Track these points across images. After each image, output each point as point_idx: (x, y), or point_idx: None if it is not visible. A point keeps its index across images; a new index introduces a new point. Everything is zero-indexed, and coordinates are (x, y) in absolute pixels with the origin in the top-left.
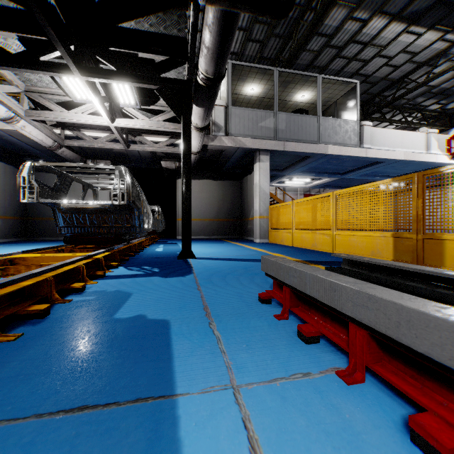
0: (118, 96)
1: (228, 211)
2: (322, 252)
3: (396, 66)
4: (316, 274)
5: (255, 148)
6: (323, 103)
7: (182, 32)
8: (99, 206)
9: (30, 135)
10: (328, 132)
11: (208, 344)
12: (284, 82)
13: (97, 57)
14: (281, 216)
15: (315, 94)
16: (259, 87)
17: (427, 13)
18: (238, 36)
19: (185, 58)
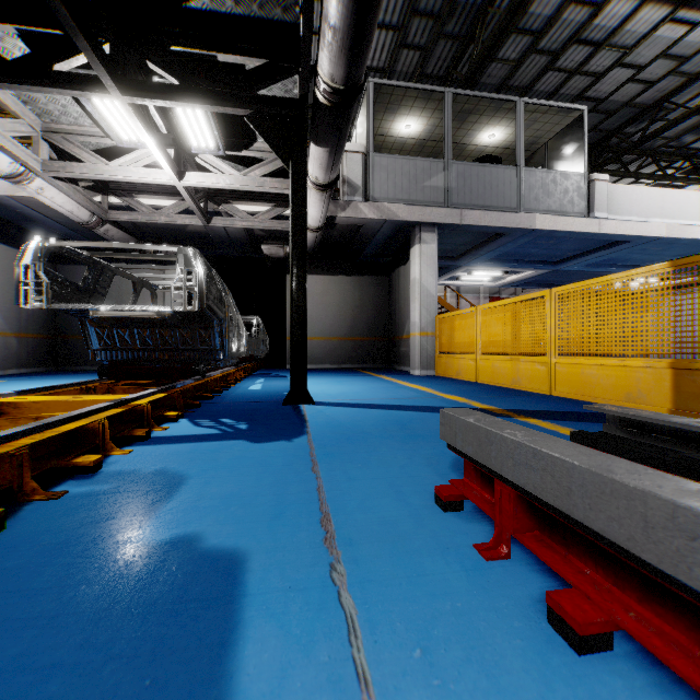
0: (187, 134)
1: (368, 325)
2: (531, 394)
3: (650, 81)
4: (610, 475)
5: (412, 221)
6: (525, 147)
7: (290, 13)
8: (153, 314)
9: (53, 203)
10: (534, 192)
11: (326, 643)
12: (461, 113)
13: (148, 62)
14: (456, 332)
15: (512, 132)
16: (420, 122)
17: None
18: (385, 40)
19: (296, 62)
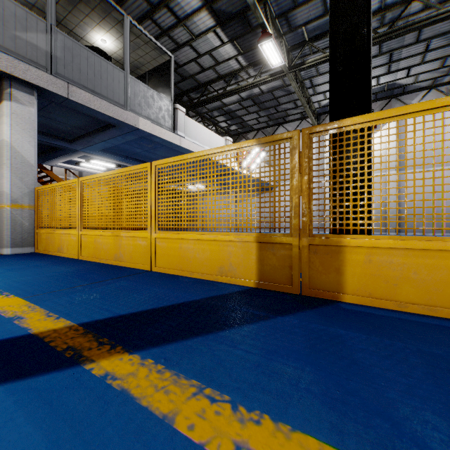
0: None
1: None
2: (132, 272)
3: (203, 67)
4: None
5: None
6: (132, 69)
7: None
8: None
9: None
10: (138, 99)
11: None
12: None
13: None
14: (58, 206)
15: (121, 47)
16: None
17: (231, 21)
18: None
19: None
